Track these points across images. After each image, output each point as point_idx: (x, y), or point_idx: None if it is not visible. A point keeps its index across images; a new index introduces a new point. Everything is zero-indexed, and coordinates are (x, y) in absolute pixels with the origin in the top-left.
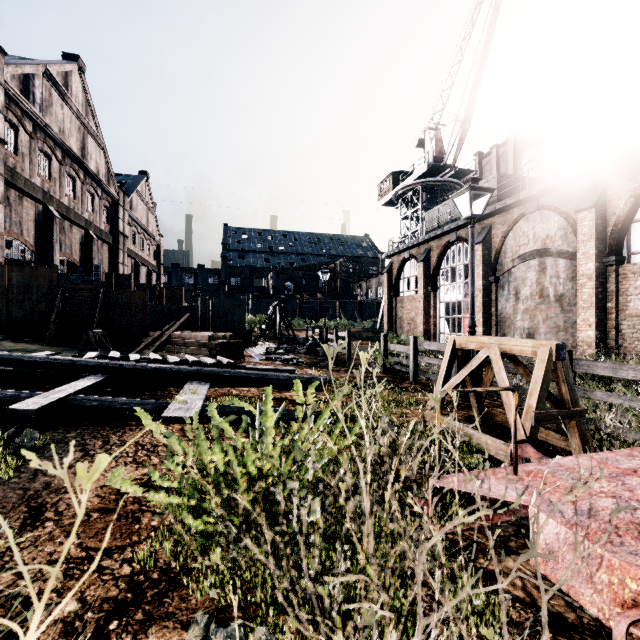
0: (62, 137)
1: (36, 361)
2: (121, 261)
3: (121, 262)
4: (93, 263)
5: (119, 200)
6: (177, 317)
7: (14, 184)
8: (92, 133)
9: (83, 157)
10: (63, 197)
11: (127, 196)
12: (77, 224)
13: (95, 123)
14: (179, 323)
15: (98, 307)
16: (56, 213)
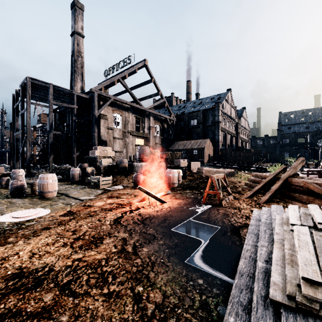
0: (227, 113)
1: (244, 166)
2: (238, 141)
3: (238, 142)
4: (232, 144)
5: (238, 122)
6: (261, 159)
7: (221, 130)
8: (232, 106)
9: (230, 115)
10: (227, 128)
11: (240, 119)
12: (229, 134)
13: (233, 103)
14: (262, 161)
15: (241, 157)
16: (226, 133)
